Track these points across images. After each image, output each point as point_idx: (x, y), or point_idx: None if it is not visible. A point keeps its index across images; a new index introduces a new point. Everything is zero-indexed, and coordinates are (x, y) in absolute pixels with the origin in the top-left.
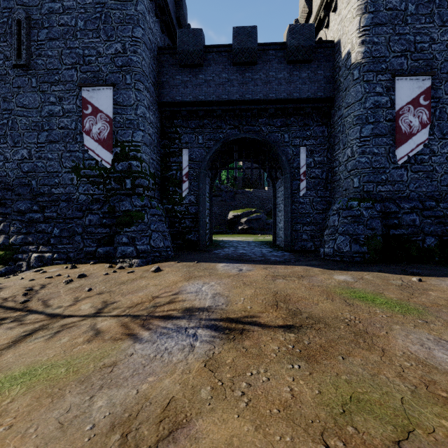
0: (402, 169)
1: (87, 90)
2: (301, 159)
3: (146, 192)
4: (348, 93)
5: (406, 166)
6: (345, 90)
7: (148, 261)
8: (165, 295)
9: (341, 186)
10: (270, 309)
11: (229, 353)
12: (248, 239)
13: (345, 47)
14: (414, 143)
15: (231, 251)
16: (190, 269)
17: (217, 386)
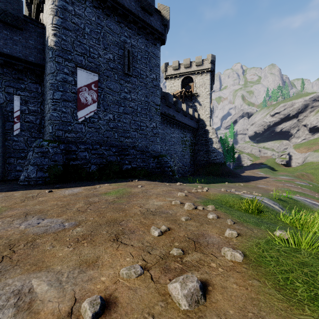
0: (82, 124)
1: None
2: (15, 105)
3: None
4: (48, 65)
5: (84, 123)
6: (47, 63)
7: None
8: None
9: (46, 131)
10: None
11: None
12: None
13: (47, 32)
14: (89, 110)
15: None
16: None
17: None
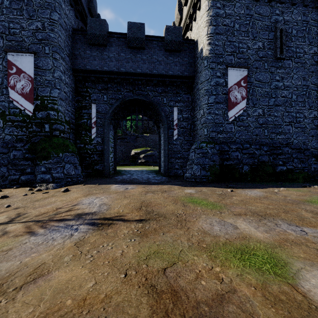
0: (232, 124)
1: (12, 55)
2: (174, 115)
3: (62, 135)
4: (201, 74)
5: (234, 122)
6: (200, 72)
7: (62, 185)
8: (66, 206)
9: (198, 134)
10: (135, 211)
11: (95, 236)
12: (144, 168)
13: (200, 45)
14: (238, 108)
15: (127, 177)
16: (91, 189)
17: (77, 254)
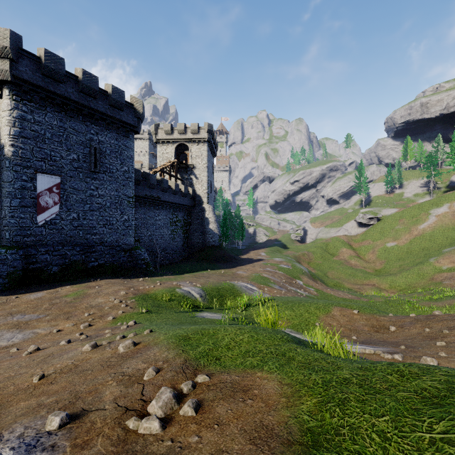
0: (43, 227)
1: None
2: None
3: None
4: (3, 172)
5: (45, 226)
6: (2, 169)
7: None
8: None
9: (1, 235)
10: None
11: None
12: None
13: (2, 138)
14: (50, 213)
15: None
16: None
17: None
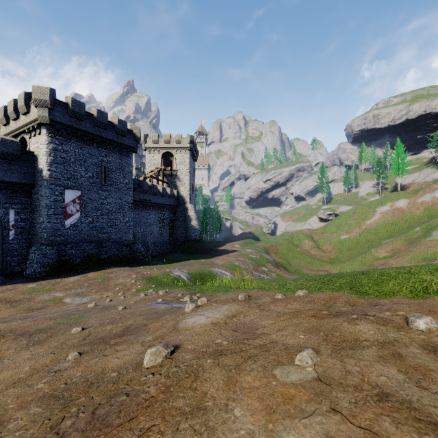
0: (69, 229)
1: None
2: (11, 217)
3: None
4: (42, 189)
5: (70, 228)
6: (40, 186)
7: None
8: None
9: (39, 235)
10: None
11: None
12: None
13: (40, 164)
14: (74, 218)
15: None
16: None
17: None
